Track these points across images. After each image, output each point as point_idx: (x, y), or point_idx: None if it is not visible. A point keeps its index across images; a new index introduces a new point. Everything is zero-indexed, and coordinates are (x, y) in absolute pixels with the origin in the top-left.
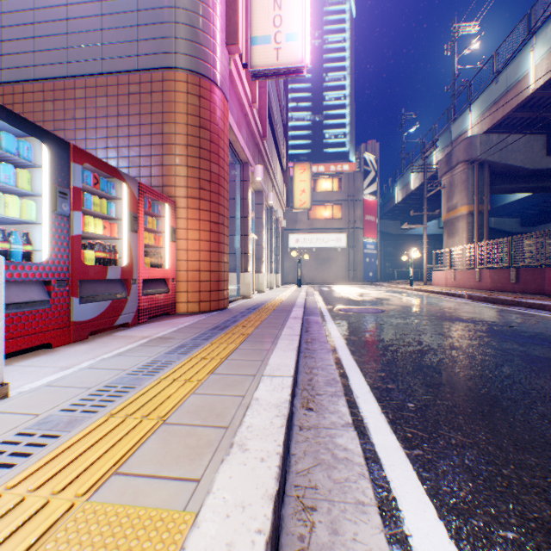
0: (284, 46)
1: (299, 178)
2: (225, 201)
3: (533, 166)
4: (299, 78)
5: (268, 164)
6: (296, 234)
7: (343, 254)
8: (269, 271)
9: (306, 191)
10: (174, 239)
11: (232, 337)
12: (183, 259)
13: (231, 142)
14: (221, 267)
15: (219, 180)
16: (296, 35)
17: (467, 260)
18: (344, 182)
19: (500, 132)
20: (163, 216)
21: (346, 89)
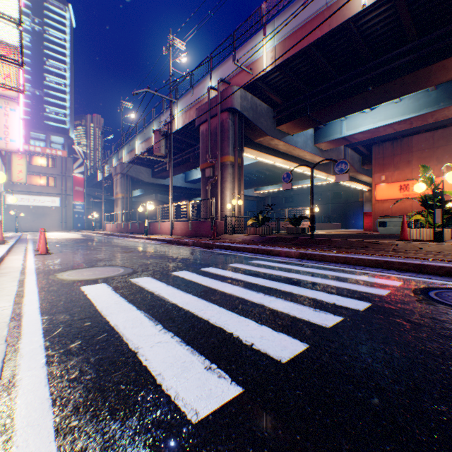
0: (11, 143)
1: (18, 162)
2: None
3: (148, 181)
4: None
5: None
6: (15, 194)
7: (58, 211)
8: None
9: (24, 172)
10: None
11: None
12: None
13: None
14: None
15: None
16: (17, 141)
17: (123, 219)
18: (59, 163)
19: (135, 164)
20: None
21: (68, 80)
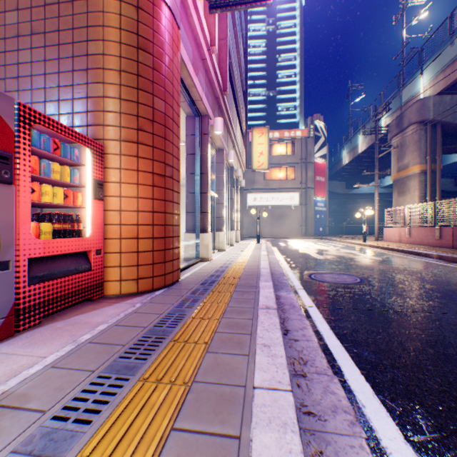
0: None
1: (257, 141)
2: (175, 149)
3: None
4: (255, 59)
5: (228, 123)
6: (254, 193)
7: (295, 211)
8: (230, 228)
9: (263, 153)
10: (99, 196)
11: (149, 407)
12: (115, 223)
13: (186, 87)
14: (169, 231)
15: (165, 120)
16: None
17: (420, 217)
18: (297, 147)
19: (454, 93)
20: (81, 164)
21: (296, 68)
